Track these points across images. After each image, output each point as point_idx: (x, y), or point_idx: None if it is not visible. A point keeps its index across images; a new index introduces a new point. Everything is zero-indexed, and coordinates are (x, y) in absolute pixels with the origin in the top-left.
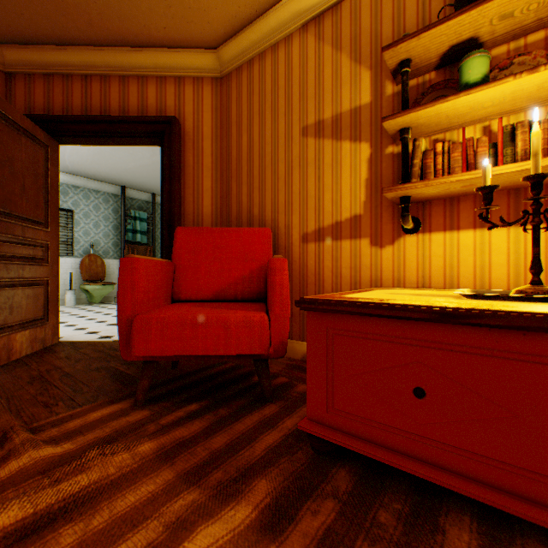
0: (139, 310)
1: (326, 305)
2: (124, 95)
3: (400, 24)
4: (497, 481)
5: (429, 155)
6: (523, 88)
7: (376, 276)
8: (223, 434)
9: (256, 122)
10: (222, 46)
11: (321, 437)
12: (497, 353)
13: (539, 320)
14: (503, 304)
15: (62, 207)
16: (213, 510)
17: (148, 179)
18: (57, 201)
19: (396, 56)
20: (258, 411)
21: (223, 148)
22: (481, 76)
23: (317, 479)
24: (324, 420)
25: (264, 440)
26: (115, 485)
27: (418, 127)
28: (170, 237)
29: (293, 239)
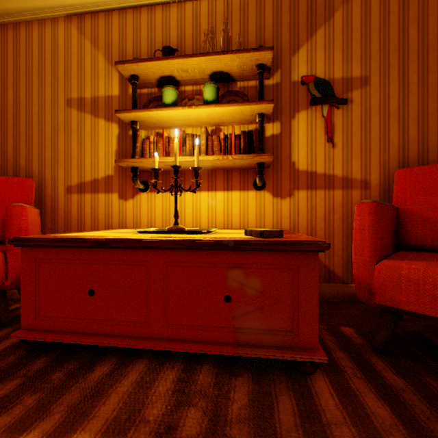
0: None
1: (33, 241)
2: None
3: (138, 48)
4: (128, 332)
5: (146, 142)
6: (191, 115)
7: (123, 221)
8: None
9: (23, 82)
10: None
11: (31, 340)
12: (128, 262)
13: (139, 243)
14: (144, 235)
15: None
16: None
17: None
18: None
19: (127, 71)
20: None
21: None
22: (172, 101)
23: (16, 370)
24: (35, 326)
25: None
26: None
27: (143, 122)
28: None
29: (59, 190)
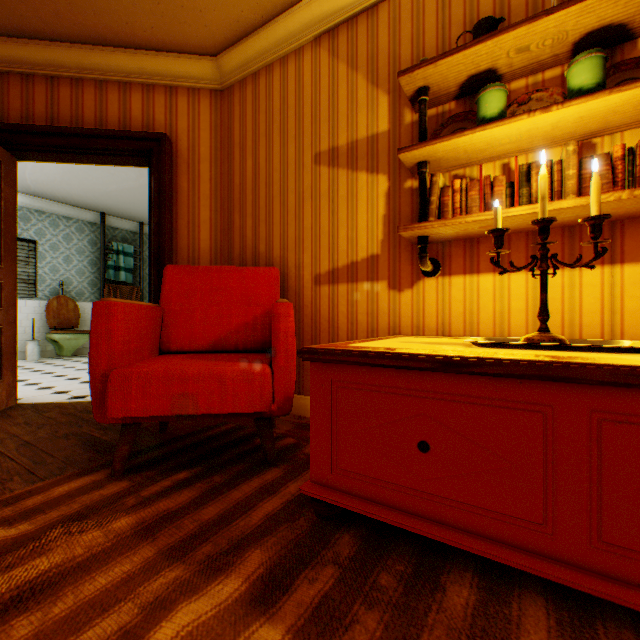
0: (116, 363)
1: (330, 355)
2: (102, 104)
3: (419, 47)
4: (497, 533)
5: (447, 192)
6: (538, 127)
7: (394, 323)
8: (216, 504)
9: (262, 145)
10: (222, 54)
11: (325, 501)
12: (497, 402)
13: (533, 368)
14: (507, 352)
15: (21, 237)
16: (198, 586)
17: (134, 205)
18: (14, 230)
19: (414, 83)
20: (258, 476)
21: (224, 173)
22: (498, 111)
23: (318, 546)
24: (329, 482)
25: (262, 508)
26: (82, 567)
27: (436, 161)
28: (160, 277)
29: (304, 280)
